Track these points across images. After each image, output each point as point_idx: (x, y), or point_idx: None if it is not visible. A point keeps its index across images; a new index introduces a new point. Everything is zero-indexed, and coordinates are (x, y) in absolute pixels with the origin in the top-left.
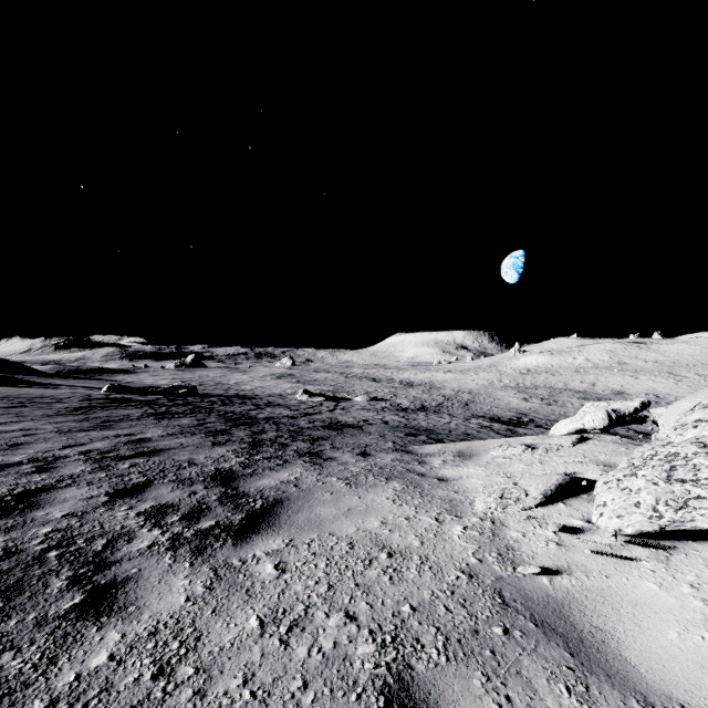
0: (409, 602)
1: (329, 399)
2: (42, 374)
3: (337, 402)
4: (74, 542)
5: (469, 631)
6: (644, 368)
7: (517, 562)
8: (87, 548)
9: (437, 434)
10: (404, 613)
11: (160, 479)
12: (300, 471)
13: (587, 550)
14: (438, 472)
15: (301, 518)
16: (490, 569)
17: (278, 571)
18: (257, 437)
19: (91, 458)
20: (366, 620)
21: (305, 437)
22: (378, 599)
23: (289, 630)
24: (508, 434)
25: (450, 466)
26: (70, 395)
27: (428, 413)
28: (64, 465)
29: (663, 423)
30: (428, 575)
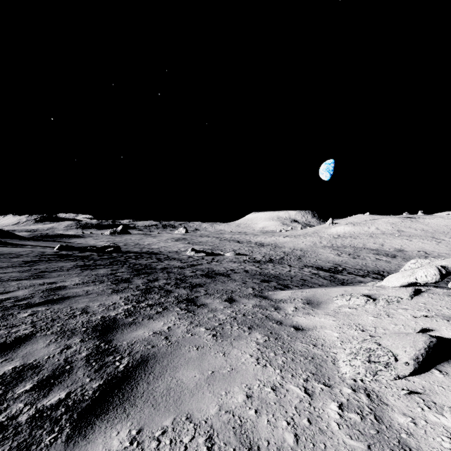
0: None
1: (208, 255)
2: (22, 238)
3: (214, 256)
4: None
5: None
6: (415, 234)
7: None
8: None
9: (283, 280)
10: None
11: (45, 330)
12: (174, 320)
13: None
14: (293, 320)
15: (160, 387)
16: None
17: None
18: (150, 284)
19: (2, 306)
20: None
21: (187, 284)
22: None
23: None
24: (331, 279)
25: (302, 313)
26: (30, 252)
27: (274, 264)
28: None
29: None
30: None
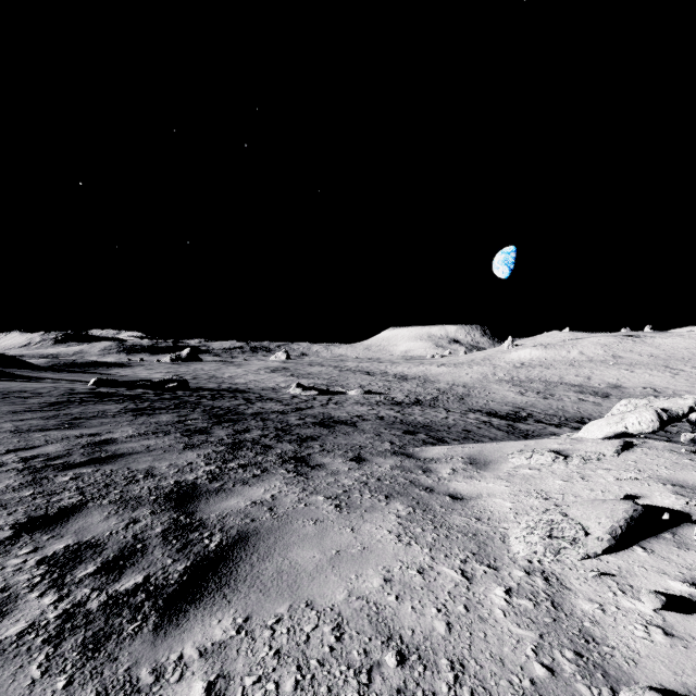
0: None
1: (322, 393)
2: (36, 367)
3: (331, 395)
4: None
5: None
6: (639, 362)
7: (612, 673)
8: None
9: (436, 431)
10: None
11: (98, 499)
12: (279, 486)
13: None
14: (449, 486)
15: (269, 569)
16: (574, 693)
17: None
18: (238, 437)
19: (29, 467)
20: None
21: (293, 437)
22: None
23: None
24: (510, 430)
25: (463, 477)
26: (52, 389)
27: (424, 407)
28: None
29: None
30: None
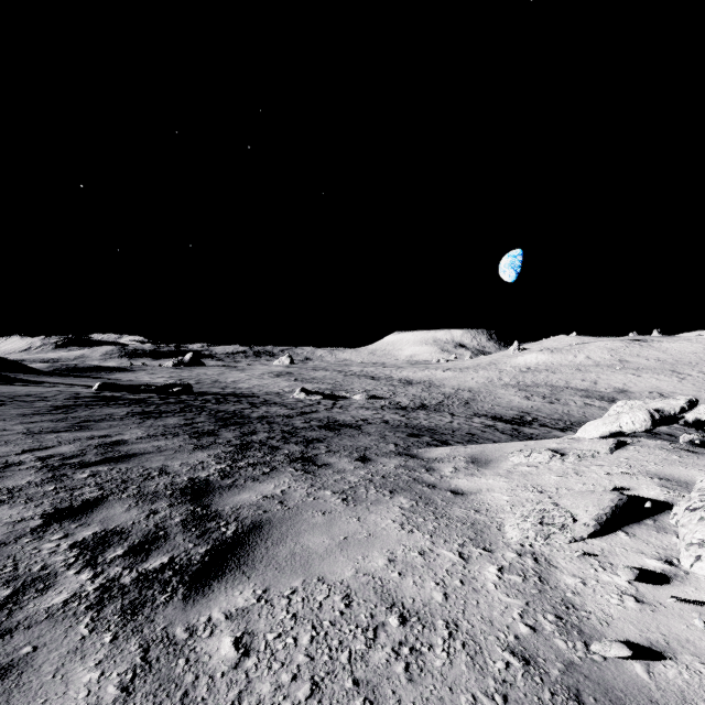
0: None
1: (327, 398)
2: (38, 372)
3: (336, 400)
4: None
5: None
6: (646, 366)
7: (586, 632)
8: None
9: (441, 434)
10: None
11: (118, 493)
12: (288, 482)
13: (699, 621)
14: (451, 483)
15: (282, 552)
16: (551, 646)
17: (238, 651)
18: (246, 439)
19: (47, 465)
20: None
21: (299, 439)
22: None
23: None
24: (514, 434)
25: (464, 475)
26: (57, 393)
27: (429, 411)
28: (11, 474)
29: None
30: (463, 661)
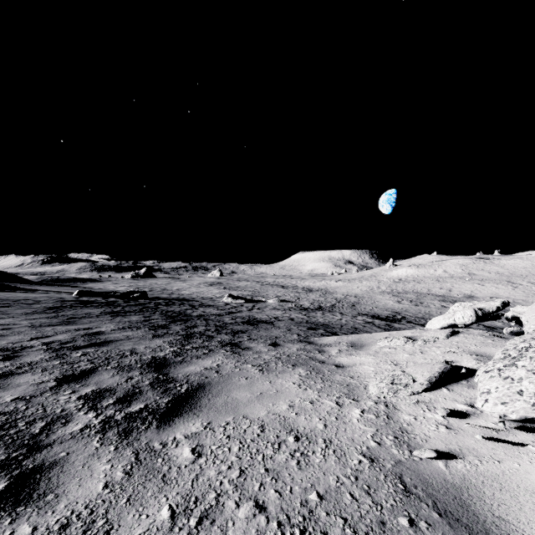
0: (316, 489)
1: (248, 301)
2: (30, 282)
3: (255, 303)
4: (16, 425)
5: (376, 522)
6: (488, 278)
7: (412, 445)
8: (26, 430)
9: (332, 328)
10: (311, 502)
11: (104, 366)
12: (221, 359)
13: (479, 436)
14: (335, 360)
15: (219, 401)
16: (389, 452)
17: (194, 455)
18: (189, 331)
19: (51, 348)
20: (275, 510)
21: (228, 330)
22: (287, 485)
23: (199, 522)
24: (387, 328)
25: (345, 354)
26: (47, 298)
27: (324, 312)
28: (27, 354)
29: (527, 319)
30: (333, 460)
